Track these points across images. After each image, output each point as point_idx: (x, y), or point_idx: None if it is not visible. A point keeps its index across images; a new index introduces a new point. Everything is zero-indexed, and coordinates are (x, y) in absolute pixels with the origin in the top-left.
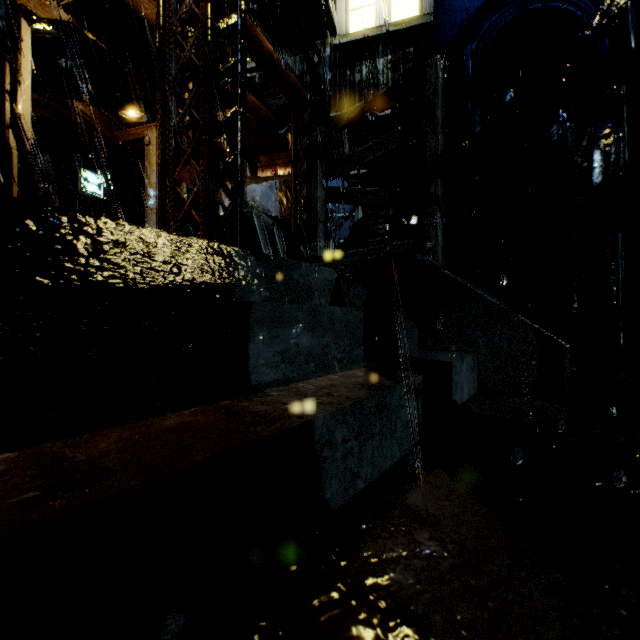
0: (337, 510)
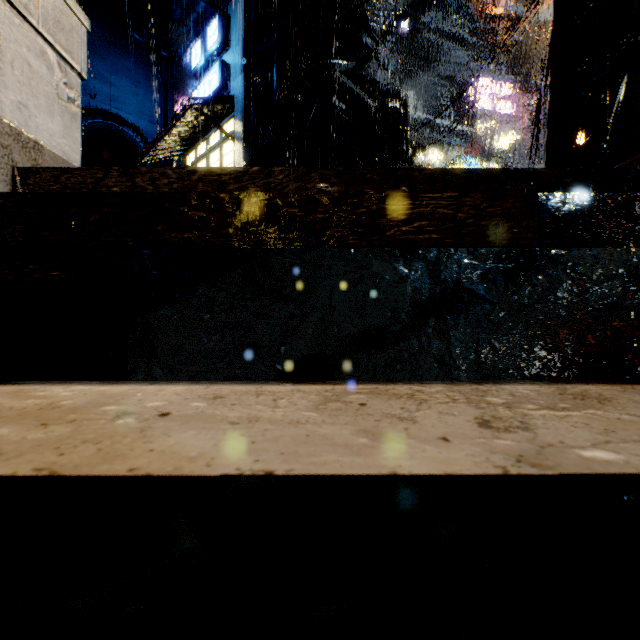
0: None
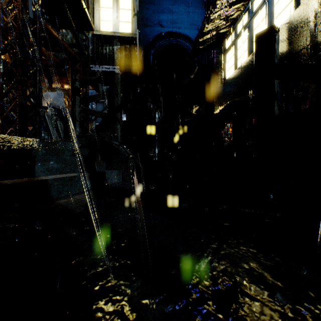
0: (55, 198)
